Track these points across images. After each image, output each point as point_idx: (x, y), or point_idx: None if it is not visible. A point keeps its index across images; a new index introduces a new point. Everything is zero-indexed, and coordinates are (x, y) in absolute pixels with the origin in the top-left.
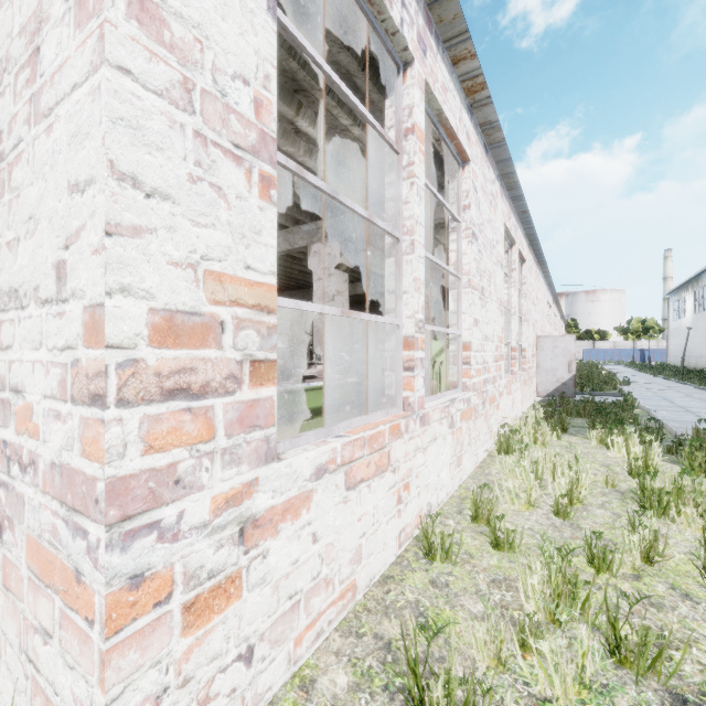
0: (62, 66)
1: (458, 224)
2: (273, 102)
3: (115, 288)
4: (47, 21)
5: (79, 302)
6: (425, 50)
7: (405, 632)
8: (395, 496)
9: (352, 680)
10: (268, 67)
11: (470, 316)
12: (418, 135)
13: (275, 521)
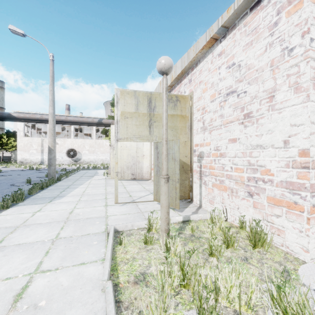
0: (287, 100)
1: None
2: None
3: (310, 145)
4: (279, 90)
5: (296, 148)
6: None
7: None
8: None
9: None
10: None
11: None
12: None
13: None
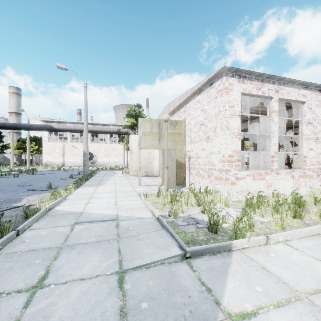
0: (219, 133)
1: (301, 121)
2: (240, 128)
3: (225, 153)
4: (217, 128)
5: (222, 154)
6: (278, 91)
7: None
8: (266, 186)
9: None
10: (239, 124)
11: (306, 147)
12: (275, 112)
13: (240, 179)
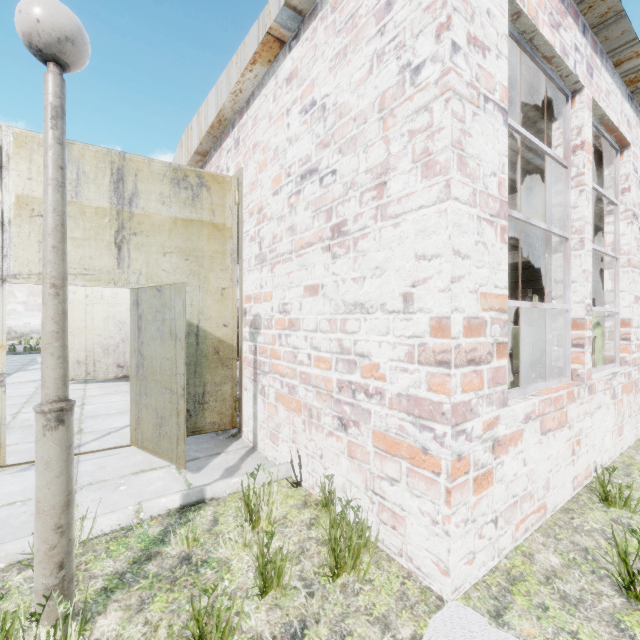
0: (409, 195)
1: (615, 207)
2: (505, 179)
3: (453, 309)
4: (395, 170)
5: (426, 315)
6: (591, 72)
7: (598, 546)
8: (570, 448)
9: (562, 561)
10: (503, 159)
11: (630, 293)
12: (586, 148)
13: (506, 444)
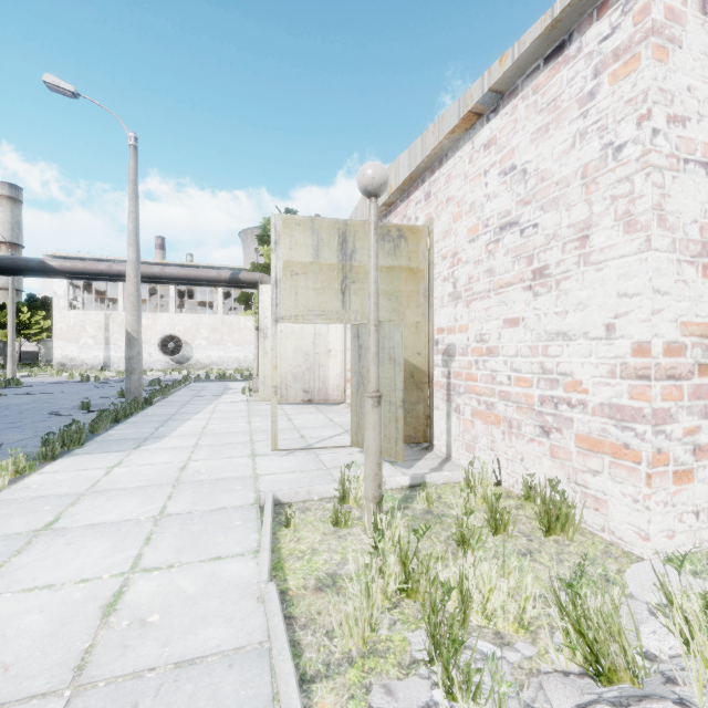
0: (611, 246)
1: None
2: (707, 223)
3: (653, 335)
4: (597, 226)
5: (628, 340)
6: None
7: None
8: None
9: None
10: (705, 206)
11: None
12: None
13: None
